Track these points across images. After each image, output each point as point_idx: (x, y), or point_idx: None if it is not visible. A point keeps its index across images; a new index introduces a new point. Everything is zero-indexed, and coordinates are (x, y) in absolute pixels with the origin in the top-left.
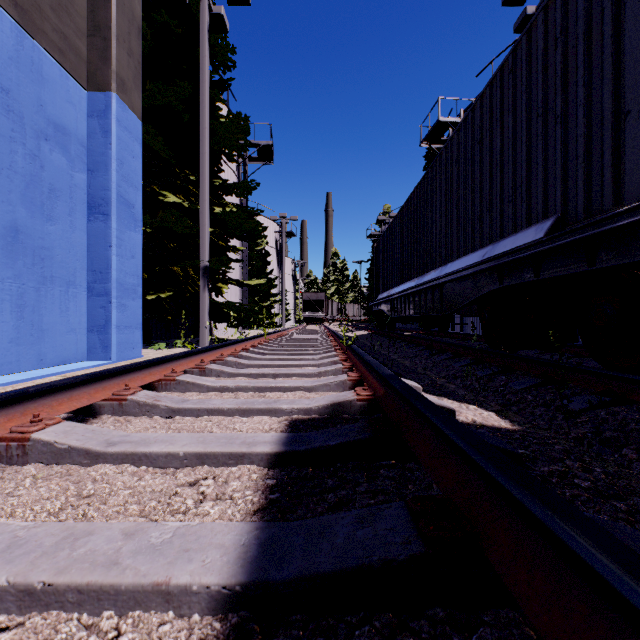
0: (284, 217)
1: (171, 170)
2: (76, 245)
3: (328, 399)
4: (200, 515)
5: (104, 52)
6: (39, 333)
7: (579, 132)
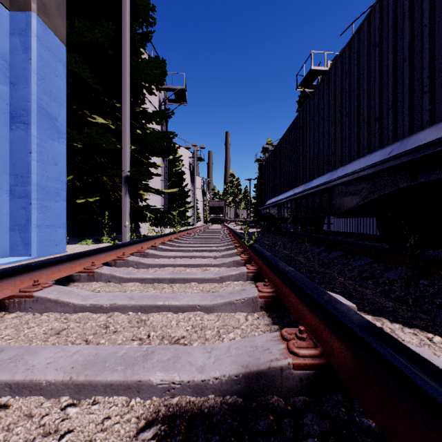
0: (195, 146)
1: (101, 99)
2: None
3: (237, 357)
4: None
5: None
6: None
7: None
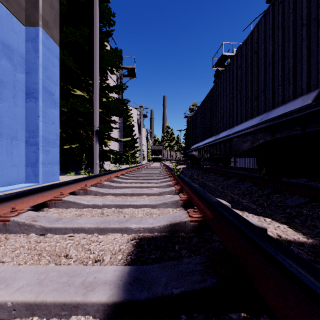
0: (141, 107)
1: (79, 78)
2: (18, 115)
3: (167, 219)
4: None
5: (35, 4)
6: None
7: None
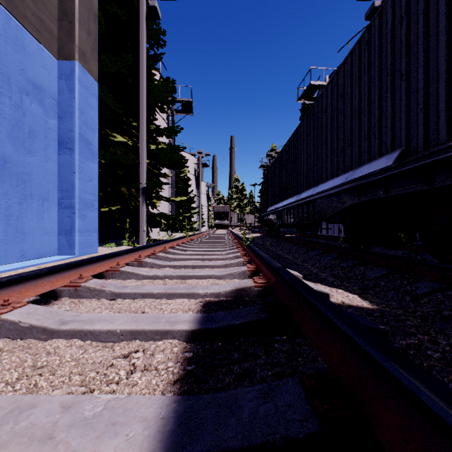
0: (200, 153)
1: (119, 118)
2: (49, 171)
3: (233, 285)
4: (130, 385)
5: (70, 32)
6: (22, 235)
7: (419, 86)
